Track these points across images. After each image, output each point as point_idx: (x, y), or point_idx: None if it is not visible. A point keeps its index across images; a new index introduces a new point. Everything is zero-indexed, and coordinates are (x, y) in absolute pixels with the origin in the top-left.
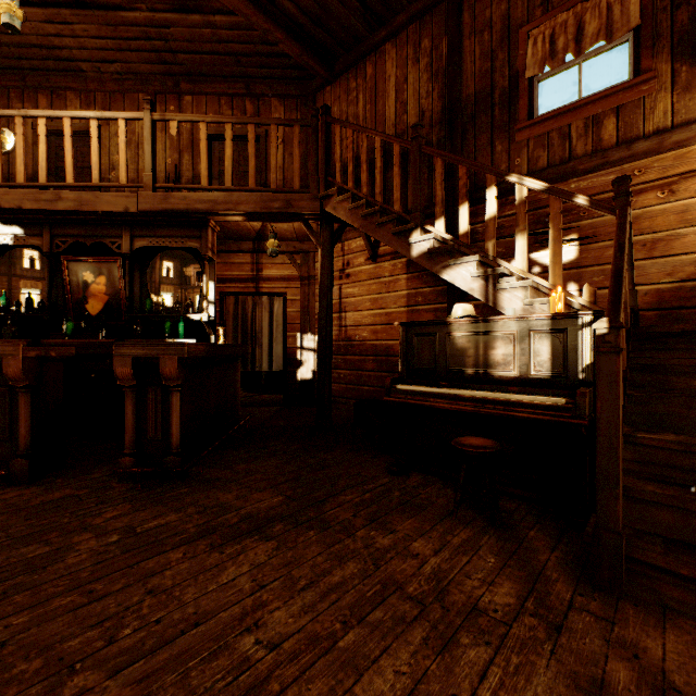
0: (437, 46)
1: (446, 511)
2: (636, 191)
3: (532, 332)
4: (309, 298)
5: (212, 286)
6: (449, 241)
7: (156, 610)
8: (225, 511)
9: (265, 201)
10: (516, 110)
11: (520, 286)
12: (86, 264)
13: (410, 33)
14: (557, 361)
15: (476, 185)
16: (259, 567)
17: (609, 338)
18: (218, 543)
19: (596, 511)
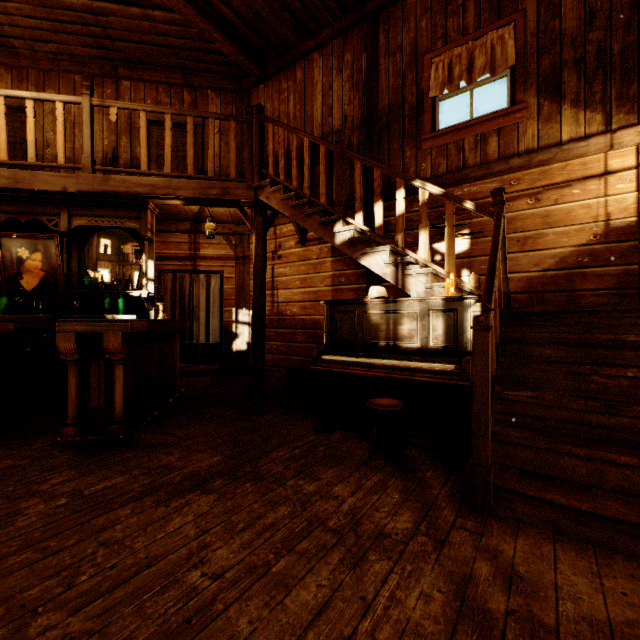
0: (358, 60)
1: (362, 461)
2: (513, 198)
3: (430, 311)
4: (244, 276)
5: (151, 264)
6: (367, 232)
7: (109, 558)
8: (169, 471)
9: (204, 188)
10: (422, 123)
11: (423, 273)
12: (21, 240)
13: (335, 46)
14: (449, 335)
15: (390, 183)
16: (202, 516)
17: (481, 319)
18: (163, 499)
19: (473, 452)
